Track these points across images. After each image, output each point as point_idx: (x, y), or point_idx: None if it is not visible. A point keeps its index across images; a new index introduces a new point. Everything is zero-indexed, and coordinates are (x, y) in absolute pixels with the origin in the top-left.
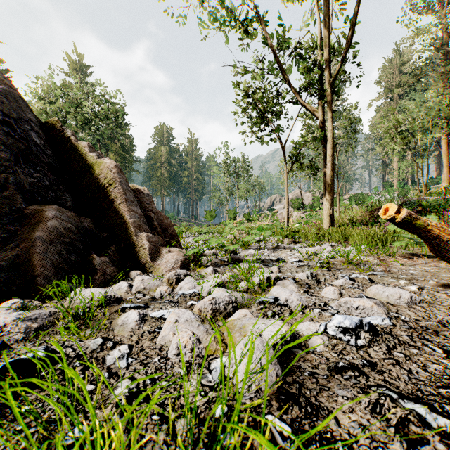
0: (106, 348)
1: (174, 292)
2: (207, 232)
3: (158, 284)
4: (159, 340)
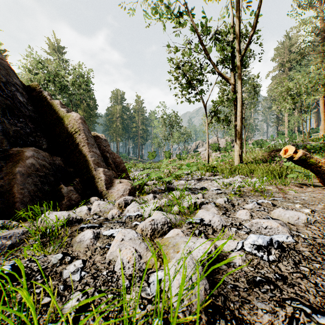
0: (64, 262)
1: (122, 214)
2: (149, 167)
3: (111, 207)
4: (108, 255)
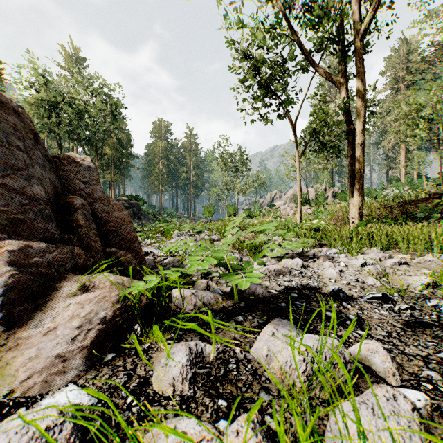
0: None
1: None
2: (201, 230)
3: None
4: None
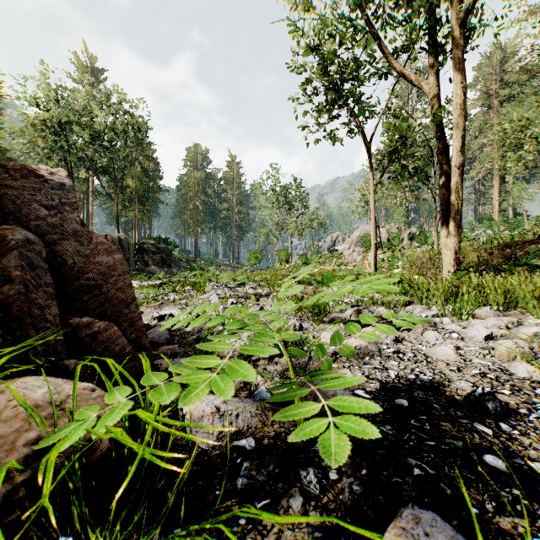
0: None
1: None
2: (243, 282)
3: None
4: None
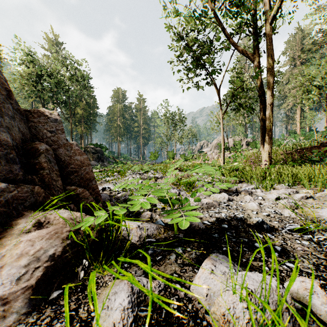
0: None
1: None
2: (148, 170)
3: None
4: None
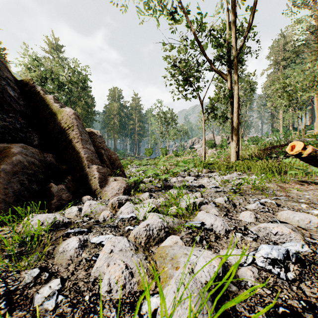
0: (40, 281)
1: (115, 216)
2: (145, 164)
3: (103, 208)
4: (94, 272)
